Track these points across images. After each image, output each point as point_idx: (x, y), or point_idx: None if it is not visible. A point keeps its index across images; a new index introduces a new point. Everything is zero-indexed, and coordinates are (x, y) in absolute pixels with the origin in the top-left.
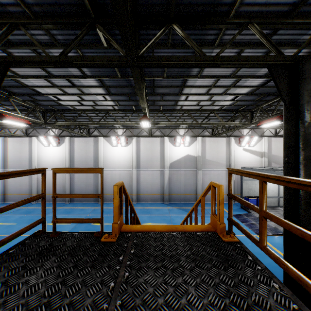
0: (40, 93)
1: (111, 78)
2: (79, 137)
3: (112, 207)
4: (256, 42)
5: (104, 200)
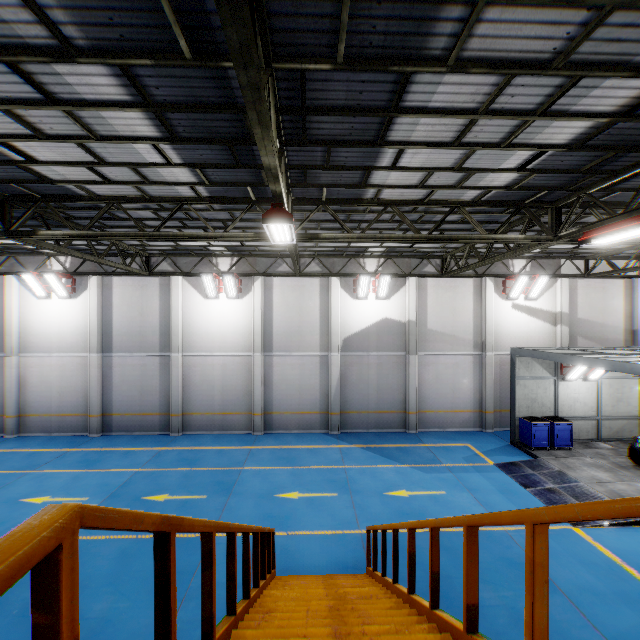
0: None
1: (163, 68)
2: (124, 277)
3: (204, 446)
4: None
5: (185, 428)
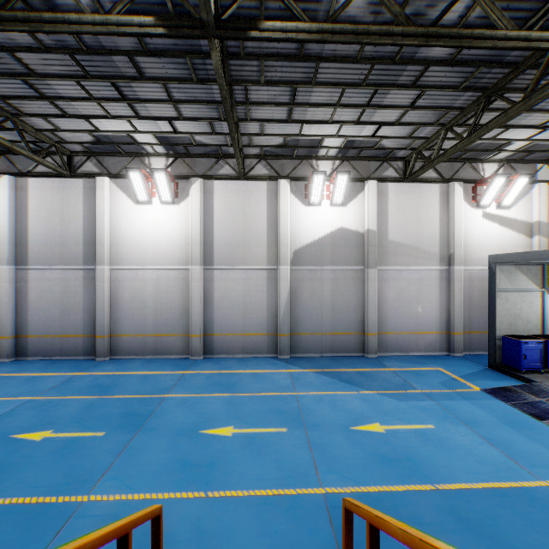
0: None
1: None
2: (42, 178)
3: (129, 370)
4: None
5: (113, 352)
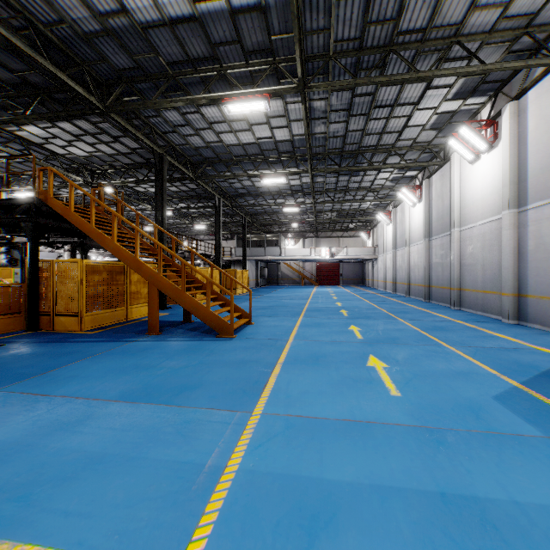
0: (255, 143)
1: None
2: (436, 173)
3: (439, 313)
4: None
5: (461, 304)
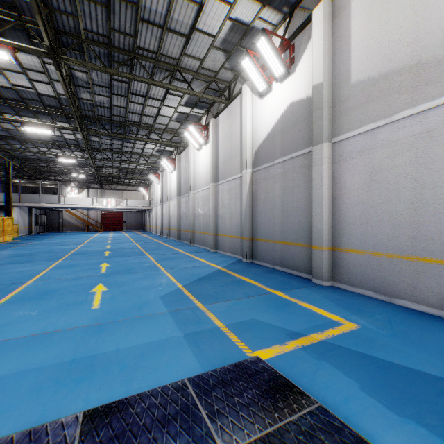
0: (11, 88)
1: None
2: (183, 152)
3: (179, 248)
4: None
5: (194, 241)
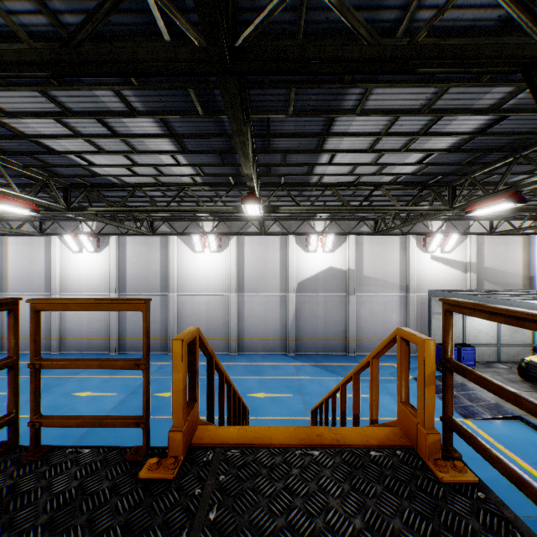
0: (53, 149)
1: (185, 118)
2: (135, 236)
3: None
4: (486, 27)
5: None
